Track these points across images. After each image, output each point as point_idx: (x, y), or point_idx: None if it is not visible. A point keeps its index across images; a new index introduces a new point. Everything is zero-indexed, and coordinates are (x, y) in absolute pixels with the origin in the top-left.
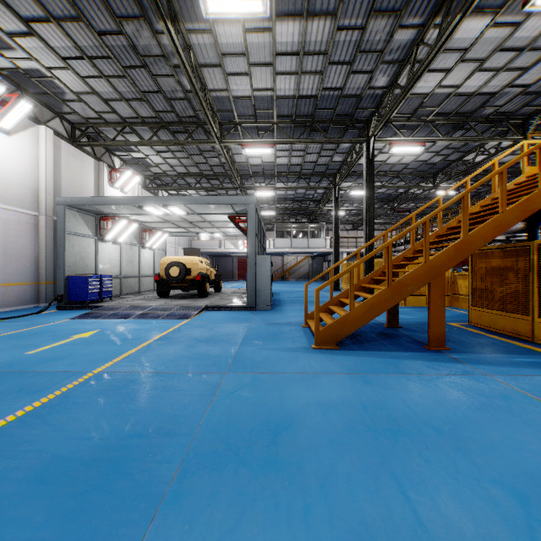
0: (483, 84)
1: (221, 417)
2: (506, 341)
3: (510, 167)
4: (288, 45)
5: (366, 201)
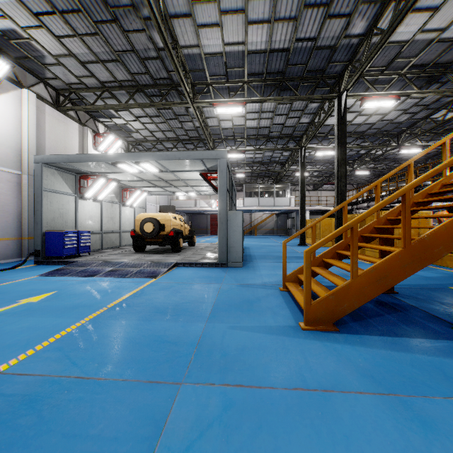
0: None
1: None
2: None
3: None
4: None
5: (337, 157)
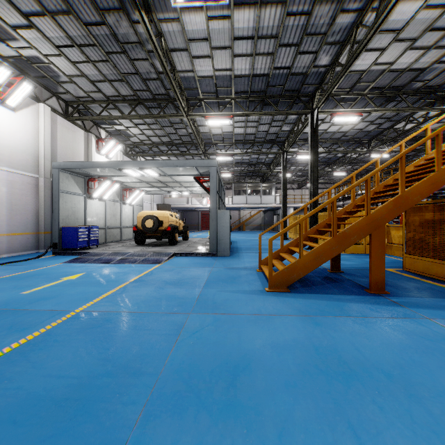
0: (414, 61)
1: (185, 357)
2: (439, 285)
3: None
4: (244, 30)
5: (311, 164)
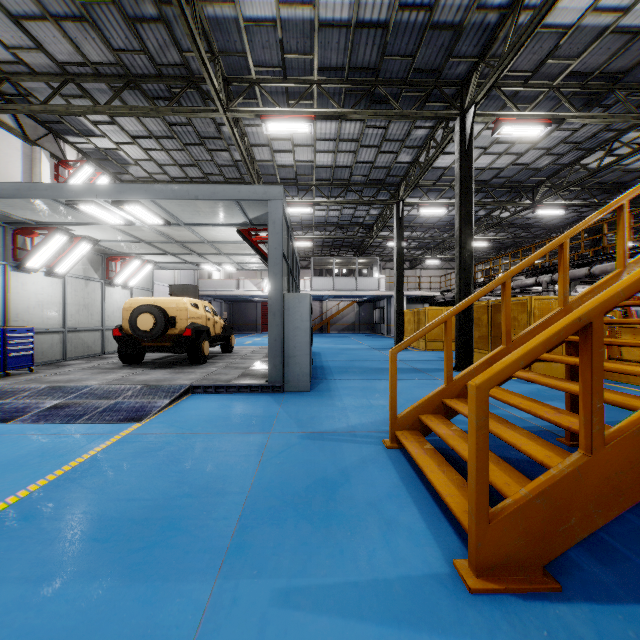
0: None
1: None
2: None
3: (637, 178)
4: None
5: (460, 210)
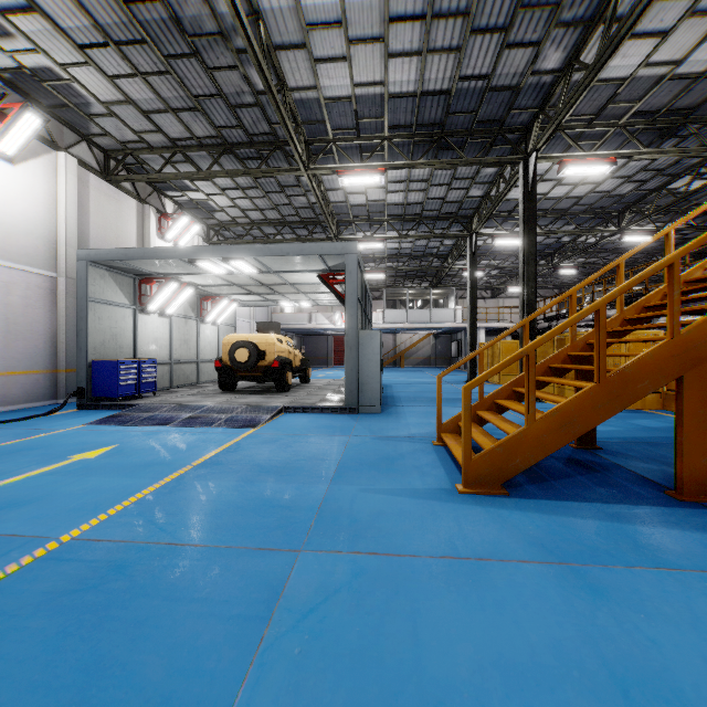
0: None
1: None
2: None
3: None
4: (408, 3)
5: (523, 250)
